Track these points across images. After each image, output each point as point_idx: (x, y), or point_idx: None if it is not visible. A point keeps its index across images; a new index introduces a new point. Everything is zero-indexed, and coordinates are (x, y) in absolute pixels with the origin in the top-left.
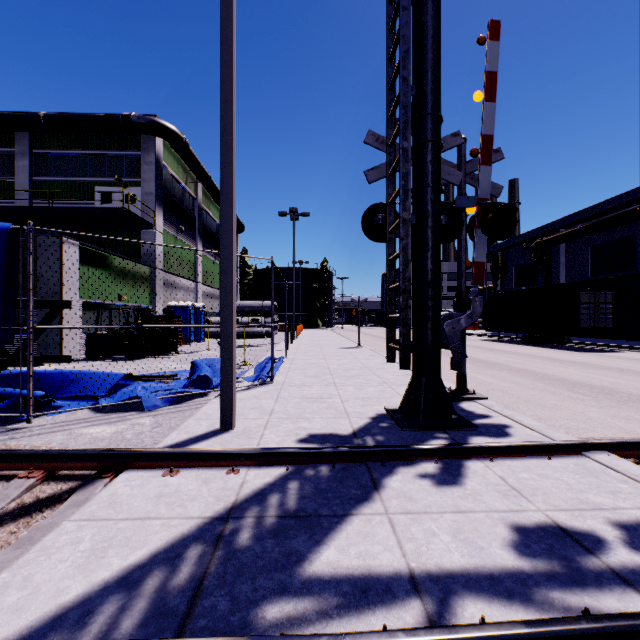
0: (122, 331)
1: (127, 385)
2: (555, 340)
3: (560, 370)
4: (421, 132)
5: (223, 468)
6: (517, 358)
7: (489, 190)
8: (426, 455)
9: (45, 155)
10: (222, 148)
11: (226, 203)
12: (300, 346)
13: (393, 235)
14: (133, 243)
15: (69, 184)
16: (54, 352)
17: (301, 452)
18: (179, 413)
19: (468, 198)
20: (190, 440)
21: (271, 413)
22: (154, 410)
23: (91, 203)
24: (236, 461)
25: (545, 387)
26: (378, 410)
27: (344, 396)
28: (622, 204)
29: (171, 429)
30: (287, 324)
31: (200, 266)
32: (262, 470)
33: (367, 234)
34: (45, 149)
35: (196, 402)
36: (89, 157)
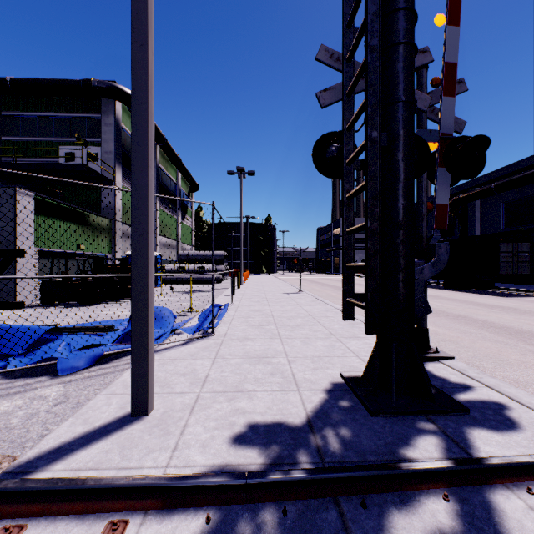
0: (78, 278)
1: (53, 340)
2: (474, 285)
3: (496, 316)
4: (391, 33)
5: (102, 518)
6: (448, 303)
7: (452, 124)
8: (426, 480)
9: (13, 117)
10: (133, 42)
11: (139, 115)
12: (246, 291)
13: (351, 167)
14: (94, 197)
15: (35, 143)
16: (8, 299)
17: (232, 484)
18: (98, 378)
19: (430, 132)
20: (81, 439)
21: (204, 382)
22: (71, 373)
23: (56, 161)
24: (126, 500)
25: (494, 337)
26: (333, 377)
27: (291, 354)
28: (533, 164)
29: (76, 407)
30: (236, 271)
31: (158, 219)
32: (165, 524)
33: (319, 168)
34: (13, 111)
35: (125, 361)
36: (54, 119)
